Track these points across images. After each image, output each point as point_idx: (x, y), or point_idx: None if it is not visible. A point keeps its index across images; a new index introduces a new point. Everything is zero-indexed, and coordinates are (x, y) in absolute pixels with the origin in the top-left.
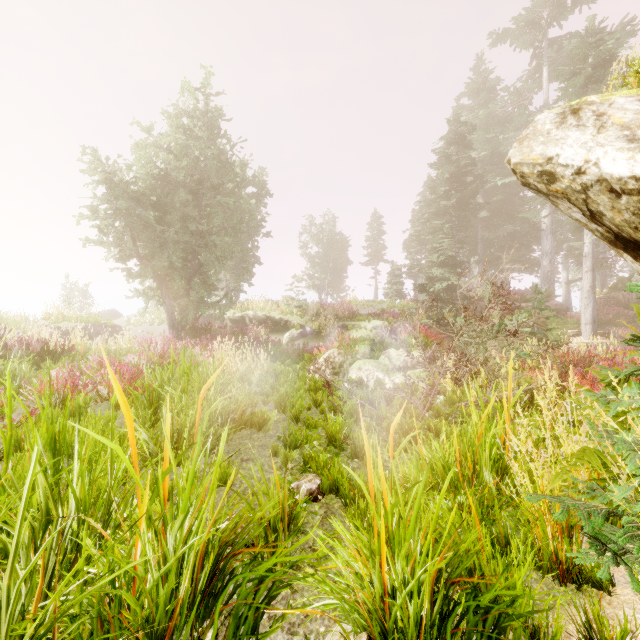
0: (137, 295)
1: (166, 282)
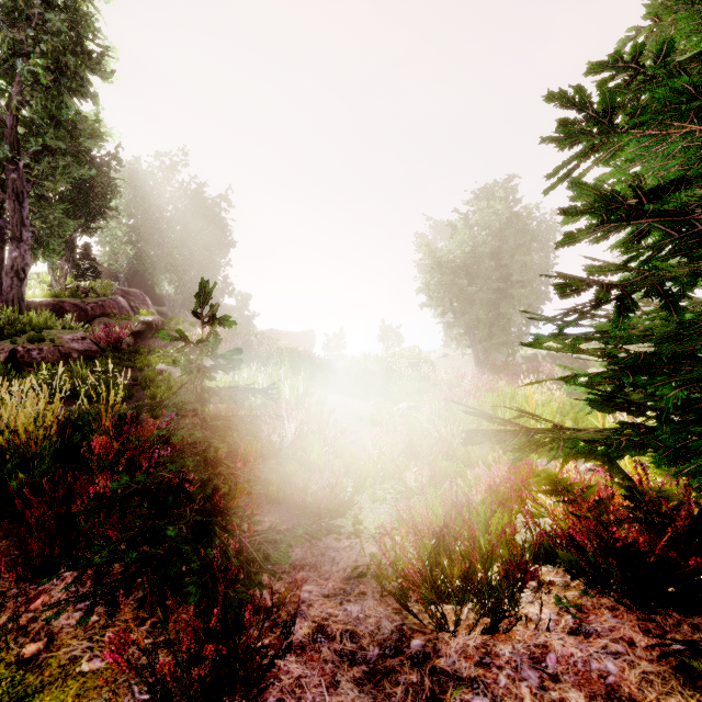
0: (450, 340)
1: (473, 330)
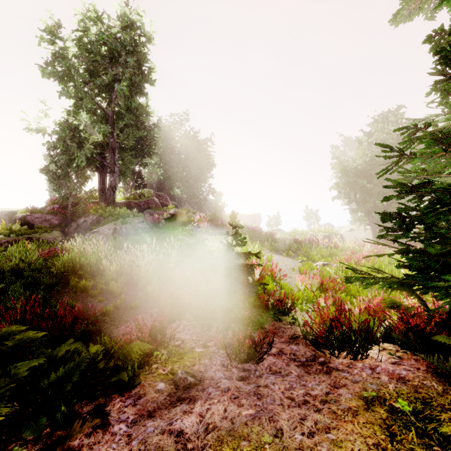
0: (354, 220)
1: (371, 214)
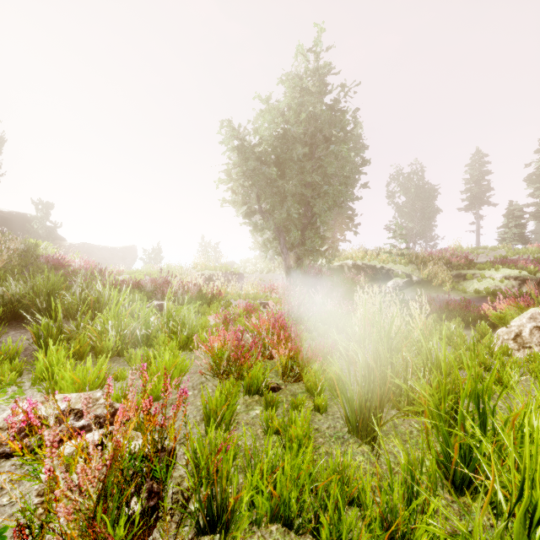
0: (259, 246)
1: (283, 233)
